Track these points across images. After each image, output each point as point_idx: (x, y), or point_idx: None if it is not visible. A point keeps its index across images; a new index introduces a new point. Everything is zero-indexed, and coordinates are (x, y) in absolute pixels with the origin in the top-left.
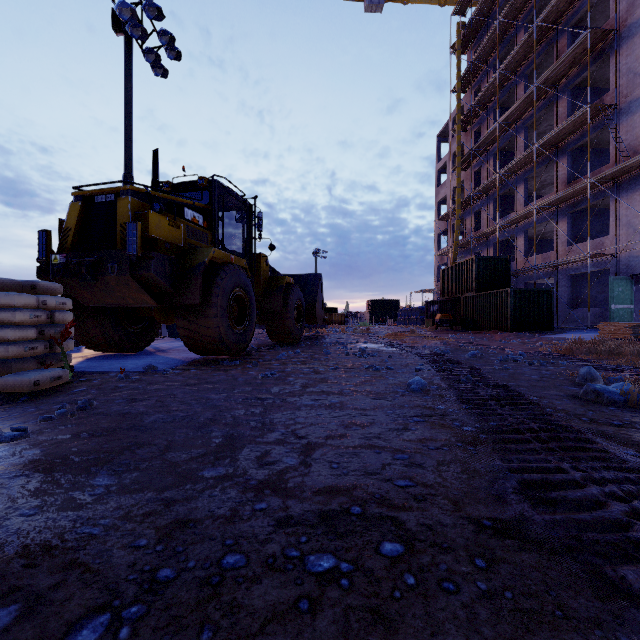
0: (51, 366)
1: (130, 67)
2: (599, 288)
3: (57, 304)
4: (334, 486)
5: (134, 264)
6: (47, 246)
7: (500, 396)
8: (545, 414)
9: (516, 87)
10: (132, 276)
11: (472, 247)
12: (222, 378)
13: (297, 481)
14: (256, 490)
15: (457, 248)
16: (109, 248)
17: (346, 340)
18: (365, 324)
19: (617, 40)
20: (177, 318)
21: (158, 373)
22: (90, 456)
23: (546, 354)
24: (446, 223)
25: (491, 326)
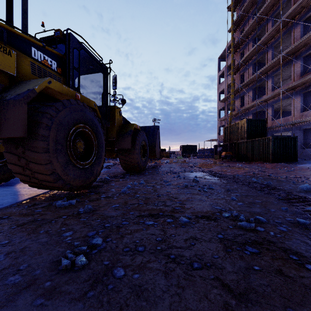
0: None
1: None
2: None
3: None
4: None
5: None
6: None
7: None
8: None
9: (267, 24)
10: None
11: (239, 116)
12: None
13: None
14: None
15: (231, 116)
16: None
17: (176, 169)
18: (180, 157)
19: None
20: (6, 153)
21: None
22: None
23: None
24: (224, 103)
25: (257, 159)
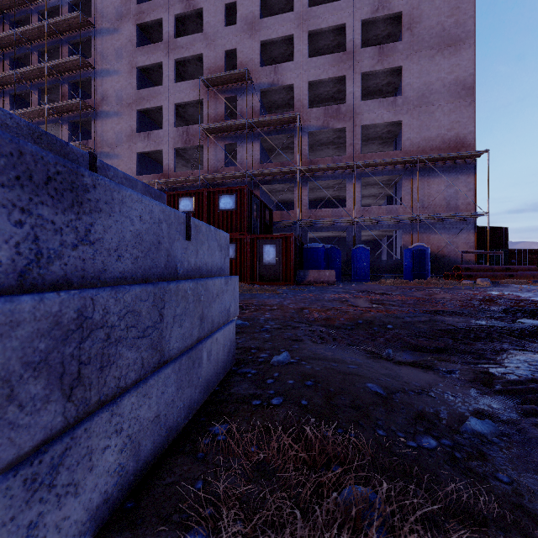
0: None
1: None
2: None
3: None
4: None
5: None
6: None
7: None
8: None
9: (32, 93)
10: None
11: None
12: None
13: None
14: None
15: None
16: None
17: None
18: None
19: (96, 114)
20: None
21: None
22: None
23: None
24: None
25: None
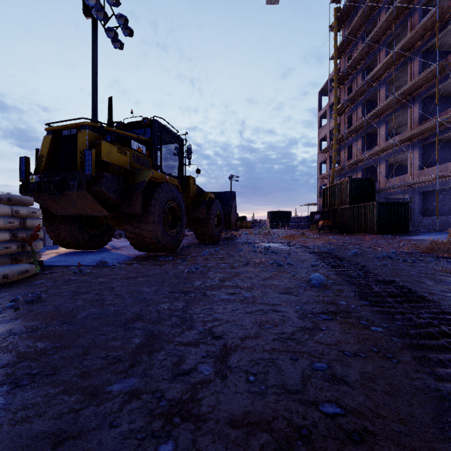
0: (23, 261)
1: (96, 41)
2: (443, 201)
3: (28, 213)
4: (252, 412)
5: (90, 182)
6: (26, 169)
7: (393, 292)
8: (444, 313)
9: (379, 53)
10: (88, 191)
11: (345, 172)
12: (156, 272)
13: (211, 402)
14: (164, 417)
15: (334, 173)
16: (71, 170)
17: (253, 240)
18: (266, 228)
19: None
20: (124, 224)
21: (107, 267)
22: (3, 363)
23: (413, 252)
24: (326, 155)
25: (361, 230)
